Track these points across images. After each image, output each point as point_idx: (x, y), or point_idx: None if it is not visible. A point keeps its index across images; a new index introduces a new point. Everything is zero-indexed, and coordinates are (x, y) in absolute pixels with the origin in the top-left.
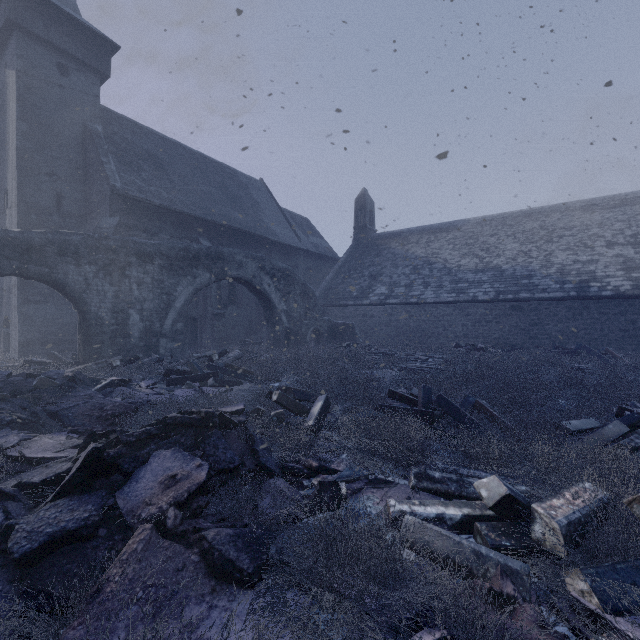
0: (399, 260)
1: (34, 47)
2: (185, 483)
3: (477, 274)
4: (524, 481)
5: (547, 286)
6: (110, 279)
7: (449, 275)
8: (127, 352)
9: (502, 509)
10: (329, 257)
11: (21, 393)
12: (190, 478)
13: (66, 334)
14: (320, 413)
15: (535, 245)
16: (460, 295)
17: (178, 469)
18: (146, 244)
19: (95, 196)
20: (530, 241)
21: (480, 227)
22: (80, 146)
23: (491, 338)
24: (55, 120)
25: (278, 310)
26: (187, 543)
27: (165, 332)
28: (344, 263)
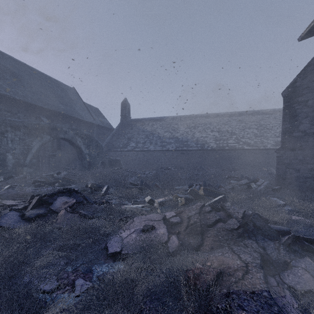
0: (140, 132)
1: None
2: (70, 202)
3: (170, 139)
4: None
5: (192, 145)
6: None
7: (160, 139)
8: (5, 174)
9: (150, 202)
10: (109, 128)
11: None
12: (71, 201)
13: None
14: (106, 190)
15: (190, 129)
16: (163, 148)
17: (67, 200)
18: (16, 121)
19: None
20: (188, 128)
21: (172, 120)
22: None
23: (174, 164)
24: None
25: (84, 153)
26: (74, 213)
27: (26, 164)
28: (116, 131)
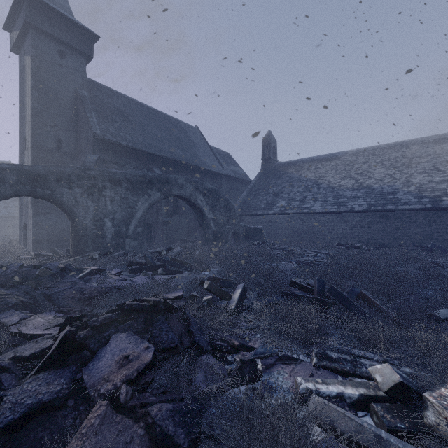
0: (295, 182)
1: (43, 39)
2: (135, 363)
3: (353, 191)
4: (407, 363)
5: (408, 200)
6: (92, 198)
7: (332, 192)
8: (103, 248)
9: (395, 393)
10: (244, 180)
11: (28, 280)
12: (139, 359)
13: (64, 235)
14: (239, 299)
15: (398, 169)
16: (341, 207)
17: (131, 350)
18: (116, 173)
19: (83, 140)
20: (394, 166)
21: (355, 157)
22: (73, 106)
23: (364, 239)
24: (56, 89)
25: (208, 218)
26: (135, 417)
27: (129, 234)
28: (255, 184)
